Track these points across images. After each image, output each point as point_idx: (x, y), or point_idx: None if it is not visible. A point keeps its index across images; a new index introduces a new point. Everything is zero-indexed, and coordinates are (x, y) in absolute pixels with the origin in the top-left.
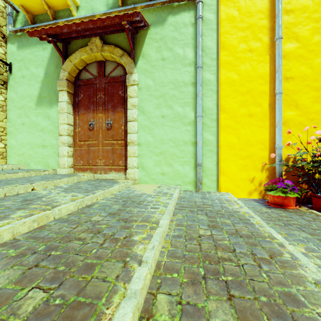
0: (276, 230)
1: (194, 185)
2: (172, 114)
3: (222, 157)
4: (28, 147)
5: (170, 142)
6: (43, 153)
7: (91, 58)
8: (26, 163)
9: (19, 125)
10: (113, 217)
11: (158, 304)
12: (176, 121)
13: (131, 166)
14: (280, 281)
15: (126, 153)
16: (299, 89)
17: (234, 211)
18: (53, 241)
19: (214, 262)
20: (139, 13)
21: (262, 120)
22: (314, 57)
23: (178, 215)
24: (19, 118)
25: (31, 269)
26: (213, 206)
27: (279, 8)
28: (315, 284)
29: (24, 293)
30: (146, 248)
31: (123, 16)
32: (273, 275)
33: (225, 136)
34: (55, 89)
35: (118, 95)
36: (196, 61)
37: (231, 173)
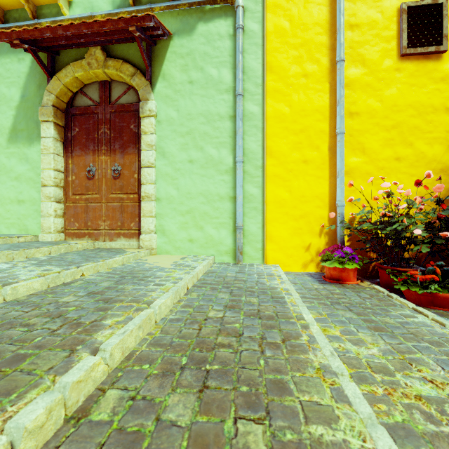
0: (317, 311)
1: (232, 256)
2: (204, 158)
3: (270, 217)
4: None
5: (201, 196)
6: (19, 211)
7: (90, 76)
8: None
9: None
10: (92, 297)
11: (104, 401)
12: (209, 167)
13: (146, 230)
14: (277, 367)
15: (140, 211)
16: (366, 128)
17: (270, 288)
18: None
19: (208, 349)
20: (152, 16)
21: (320, 168)
22: (385, 87)
23: (192, 294)
24: None
25: None
26: (246, 282)
27: (340, 21)
28: (318, 369)
29: None
30: (114, 333)
31: (131, 19)
32: (273, 361)
33: (273, 189)
34: (37, 118)
35: (129, 129)
36: (236, 87)
37: (281, 239)
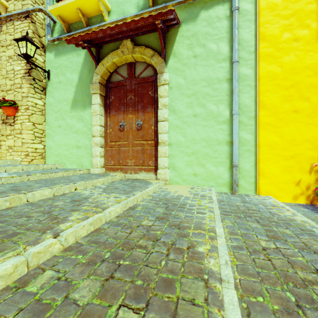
0: None
1: (229, 187)
2: (205, 112)
3: (262, 157)
4: (64, 147)
5: (203, 141)
6: (77, 153)
7: (122, 60)
8: (62, 163)
9: (56, 127)
10: (163, 222)
11: None
12: (209, 119)
13: (161, 166)
14: None
15: (156, 153)
16: None
17: (289, 219)
18: (115, 247)
19: (300, 284)
20: (173, 10)
21: (310, 116)
22: None
23: (226, 222)
24: (56, 121)
25: (108, 280)
26: (260, 212)
27: None
28: None
29: (114, 312)
30: (218, 262)
31: (157, 15)
32: None
33: (265, 134)
34: (88, 92)
35: (147, 95)
36: (232, 56)
37: (273, 175)
